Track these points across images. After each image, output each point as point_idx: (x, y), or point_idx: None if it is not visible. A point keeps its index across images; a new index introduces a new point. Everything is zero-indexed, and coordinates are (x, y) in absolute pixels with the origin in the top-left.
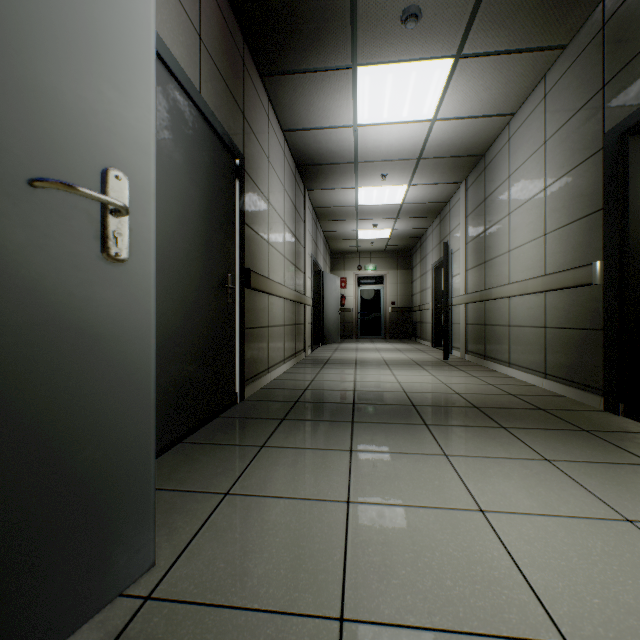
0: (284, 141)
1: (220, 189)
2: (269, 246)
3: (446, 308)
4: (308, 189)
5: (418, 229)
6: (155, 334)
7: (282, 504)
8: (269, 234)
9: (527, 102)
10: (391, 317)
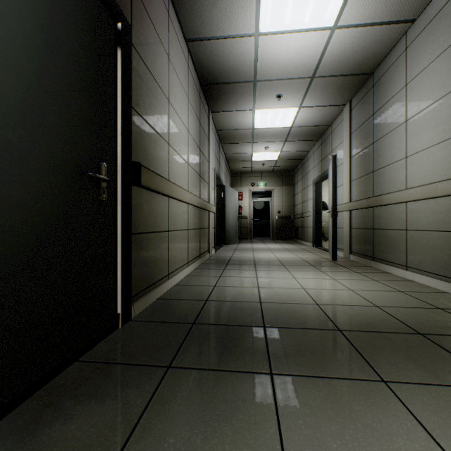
0: (188, 53)
1: (82, 39)
2: (170, 148)
3: (335, 214)
4: (212, 111)
5: (301, 152)
6: None
7: None
8: (170, 135)
9: (433, 2)
10: (277, 223)
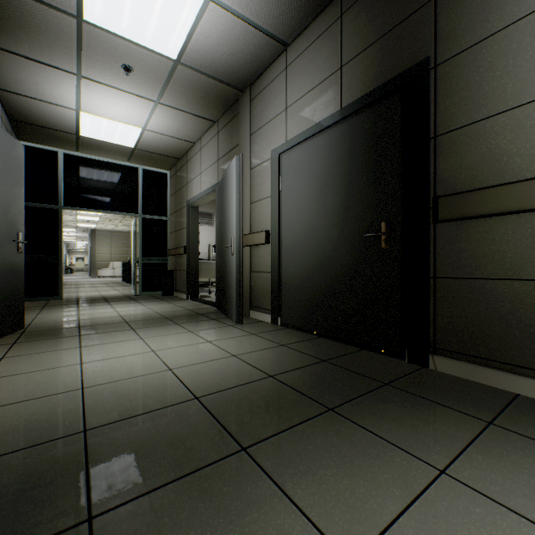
0: None
1: (367, 151)
2: None
3: None
4: None
5: None
6: (236, 270)
7: (231, 336)
8: None
9: None
10: None
